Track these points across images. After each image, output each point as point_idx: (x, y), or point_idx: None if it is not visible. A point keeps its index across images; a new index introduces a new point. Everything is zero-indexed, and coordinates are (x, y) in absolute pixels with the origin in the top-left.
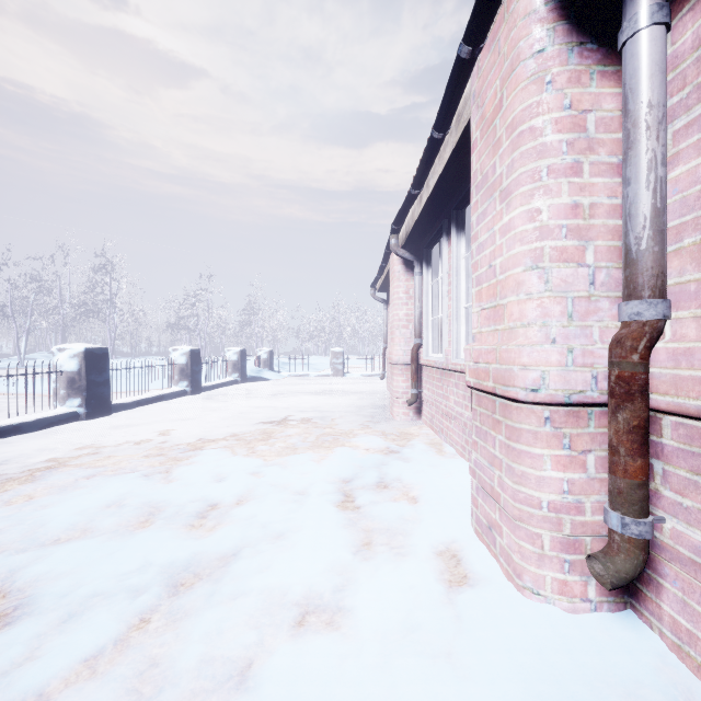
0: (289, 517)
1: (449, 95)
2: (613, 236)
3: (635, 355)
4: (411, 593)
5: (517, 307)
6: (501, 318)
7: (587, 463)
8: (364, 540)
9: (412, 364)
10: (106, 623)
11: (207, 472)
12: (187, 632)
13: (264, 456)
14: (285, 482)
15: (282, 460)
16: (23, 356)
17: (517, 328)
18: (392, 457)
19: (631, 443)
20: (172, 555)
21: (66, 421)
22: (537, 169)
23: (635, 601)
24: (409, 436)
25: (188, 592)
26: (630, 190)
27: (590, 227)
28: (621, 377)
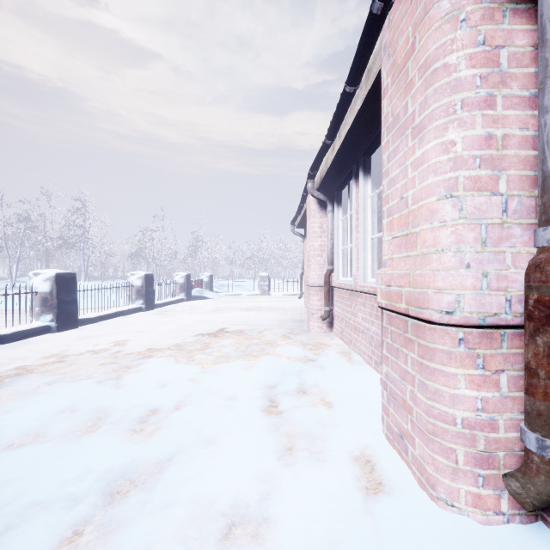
0: (220, 422)
1: (361, 51)
2: (525, 165)
3: None
4: (331, 502)
5: (431, 234)
6: (413, 245)
7: (500, 383)
8: (286, 445)
9: (325, 286)
10: (39, 538)
11: (152, 379)
12: (116, 548)
13: (202, 364)
14: (218, 388)
15: (216, 368)
16: (14, 279)
17: (431, 253)
18: (310, 365)
19: None
20: (112, 462)
21: (39, 333)
22: (451, 103)
23: (547, 515)
24: (323, 346)
25: (123, 501)
26: (548, 117)
27: (503, 157)
28: (541, 301)
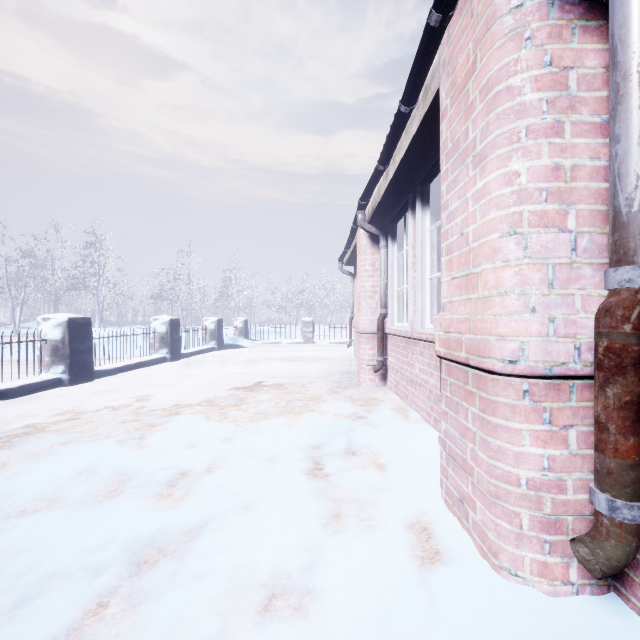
0: (258, 486)
1: (417, 67)
2: (596, 199)
3: (628, 325)
4: (382, 572)
5: (493, 275)
6: (474, 286)
7: (569, 439)
8: (333, 511)
9: (378, 332)
10: (60, 610)
11: (180, 438)
12: (146, 620)
13: (236, 421)
14: (255, 449)
15: (253, 426)
16: (18, 325)
17: (493, 296)
18: (360, 423)
19: (622, 420)
20: (137, 529)
21: (50, 386)
22: (515, 130)
23: (620, 585)
24: (375, 401)
25: (151, 571)
26: (619, 147)
27: (572, 190)
28: (611, 348)
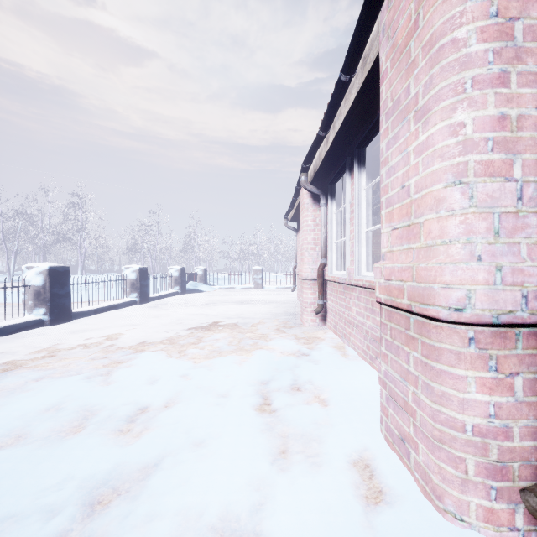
0: (211, 422)
1: (358, 36)
2: None
3: None
4: (329, 515)
5: (437, 224)
6: (416, 236)
7: (515, 386)
8: (280, 448)
9: (318, 279)
10: None
11: (142, 375)
12: None
13: (194, 358)
14: (210, 385)
15: (208, 363)
16: (12, 273)
17: (437, 245)
18: (304, 360)
19: None
20: (95, 467)
21: (32, 326)
22: (460, 81)
23: None
24: (316, 340)
25: (104, 512)
26: None
27: (518, 139)
28: None
